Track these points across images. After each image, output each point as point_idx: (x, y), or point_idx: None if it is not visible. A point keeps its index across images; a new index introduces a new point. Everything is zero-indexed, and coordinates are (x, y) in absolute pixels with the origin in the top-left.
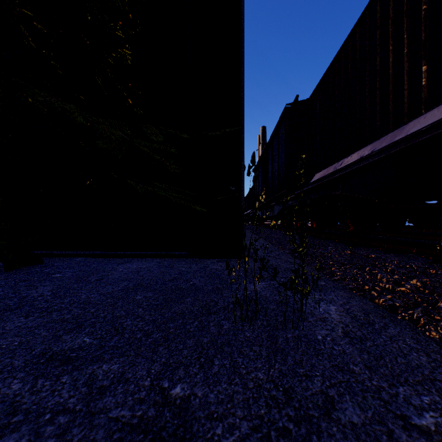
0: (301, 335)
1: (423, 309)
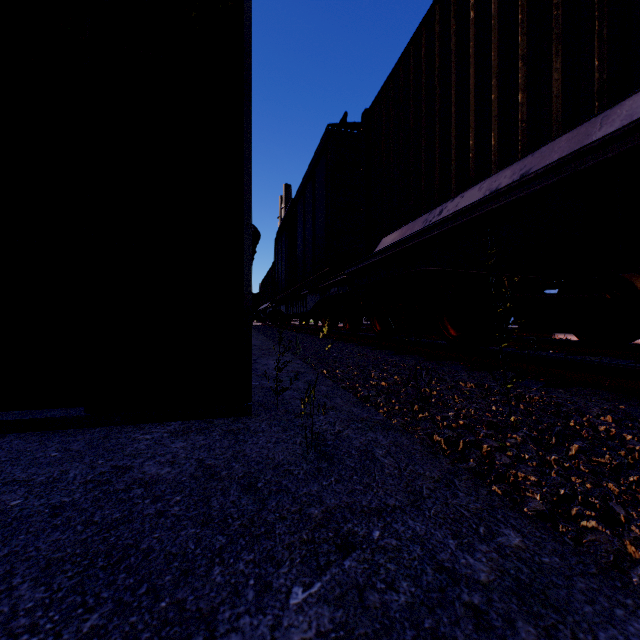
0: None
1: None
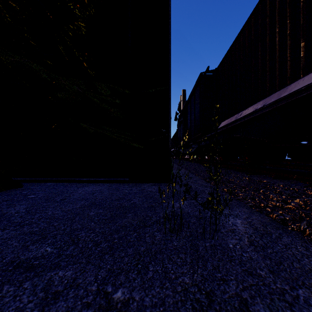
0: (216, 244)
1: (307, 222)
